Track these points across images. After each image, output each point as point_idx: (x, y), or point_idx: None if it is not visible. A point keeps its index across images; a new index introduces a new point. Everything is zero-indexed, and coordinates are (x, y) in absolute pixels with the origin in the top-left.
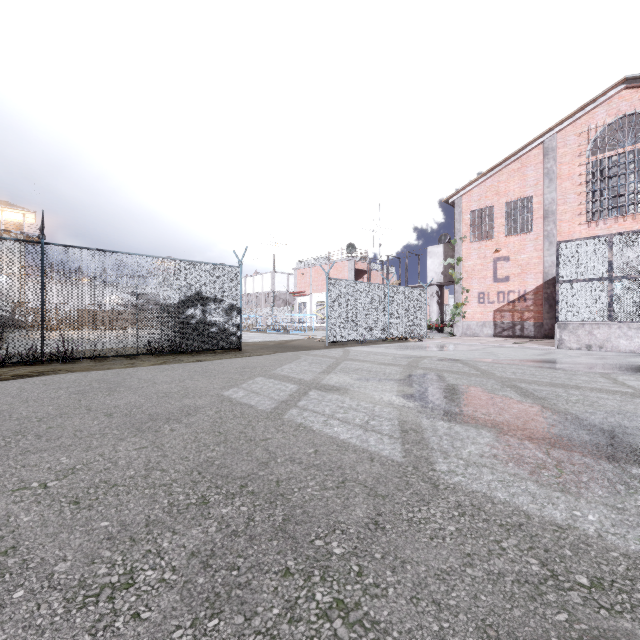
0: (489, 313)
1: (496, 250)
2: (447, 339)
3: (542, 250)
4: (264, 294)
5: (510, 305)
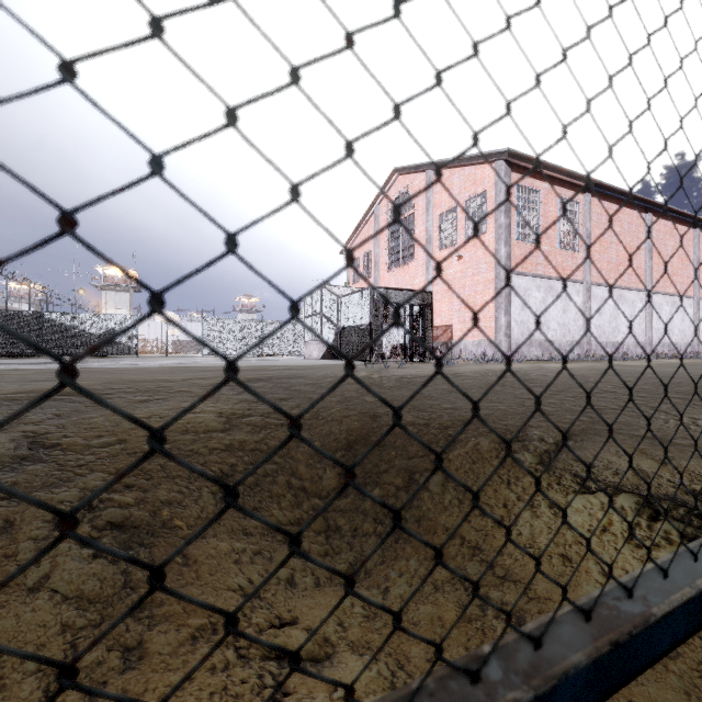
0: None
1: None
2: None
3: None
4: None
5: None
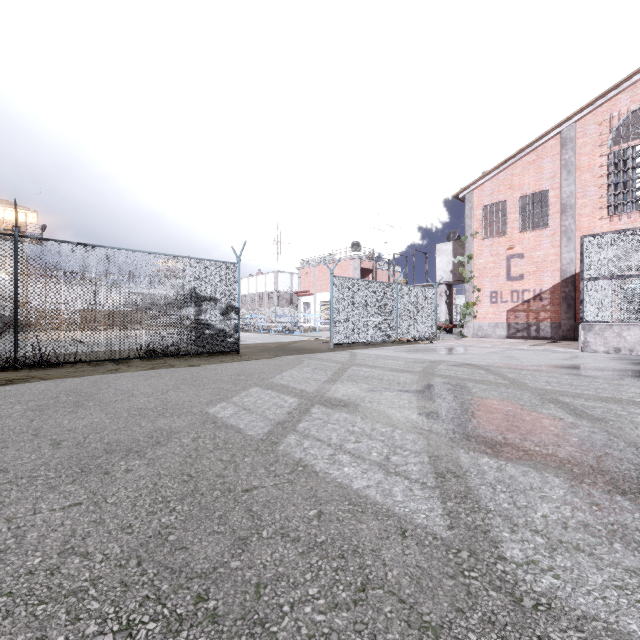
0: (502, 313)
1: (510, 247)
2: (458, 341)
3: (559, 246)
4: (267, 294)
5: (525, 305)
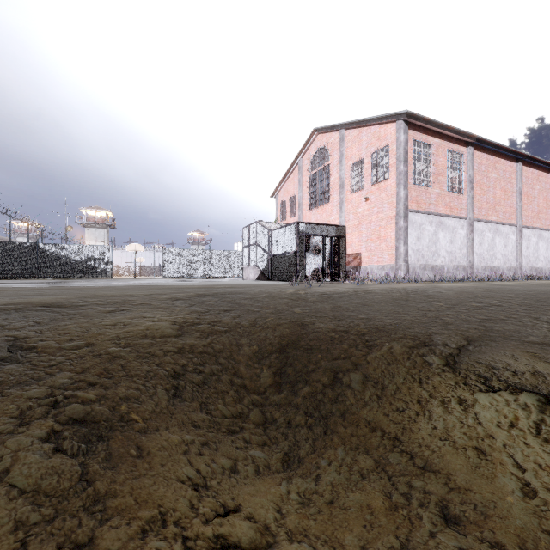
0: None
1: None
2: None
3: None
4: None
5: None
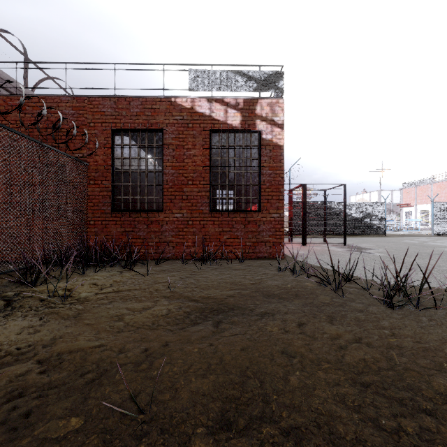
0: None
1: None
2: None
3: None
4: None
5: None
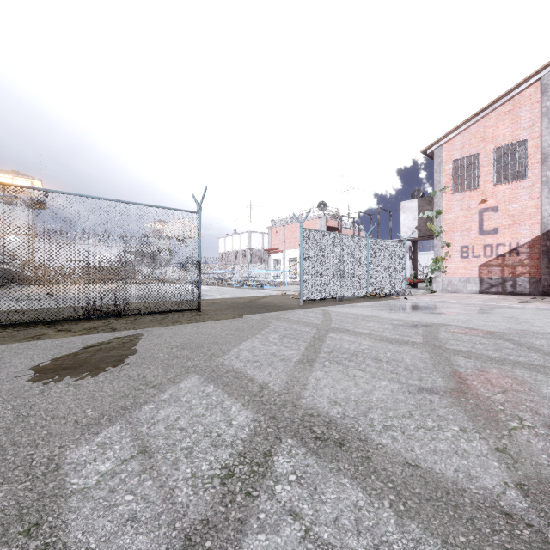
0: (474, 268)
1: (482, 200)
2: (432, 296)
3: (539, 198)
4: (242, 252)
5: (499, 259)
